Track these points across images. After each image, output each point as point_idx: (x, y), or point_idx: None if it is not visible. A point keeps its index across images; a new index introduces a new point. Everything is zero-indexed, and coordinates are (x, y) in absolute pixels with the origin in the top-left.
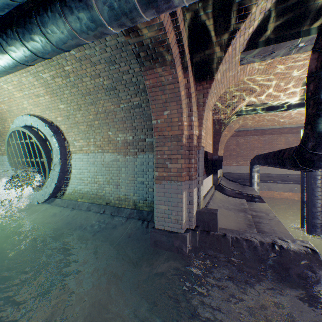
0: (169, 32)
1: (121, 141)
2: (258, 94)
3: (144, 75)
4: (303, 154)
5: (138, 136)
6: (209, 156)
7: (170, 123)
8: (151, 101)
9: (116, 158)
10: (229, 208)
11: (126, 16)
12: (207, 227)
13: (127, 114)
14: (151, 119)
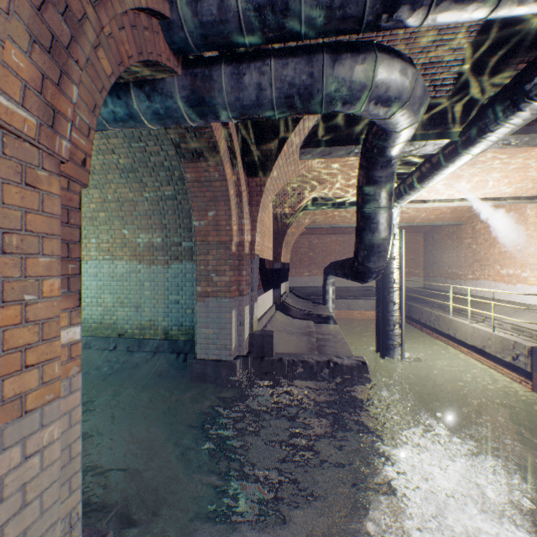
0: (217, 130)
1: (144, 243)
2: (327, 187)
3: (184, 167)
4: (356, 266)
5: (170, 238)
6: (267, 264)
7: (216, 226)
8: (192, 197)
9: (136, 268)
10: (291, 331)
11: (171, 122)
12: (261, 352)
13: (154, 207)
14: (189, 216)
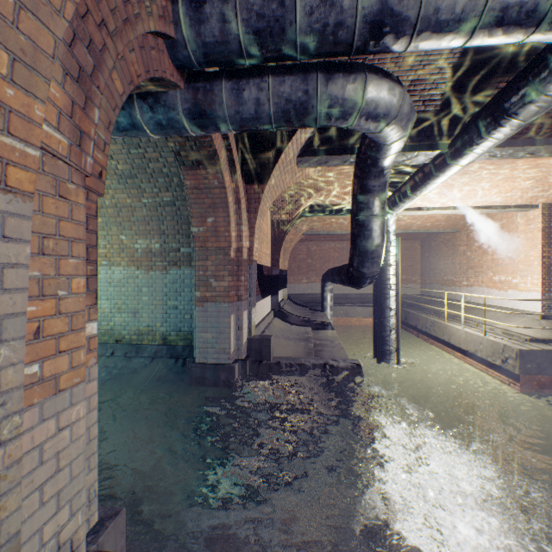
0: (217, 139)
1: (142, 249)
2: (325, 194)
3: (183, 174)
4: (351, 272)
5: (168, 244)
6: (265, 270)
7: (215, 233)
8: (191, 204)
9: (134, 274)
10: (289, 337)
11: (173, 132)
12: (260, 356)
13: (152, 213)
14: (188, 222)
